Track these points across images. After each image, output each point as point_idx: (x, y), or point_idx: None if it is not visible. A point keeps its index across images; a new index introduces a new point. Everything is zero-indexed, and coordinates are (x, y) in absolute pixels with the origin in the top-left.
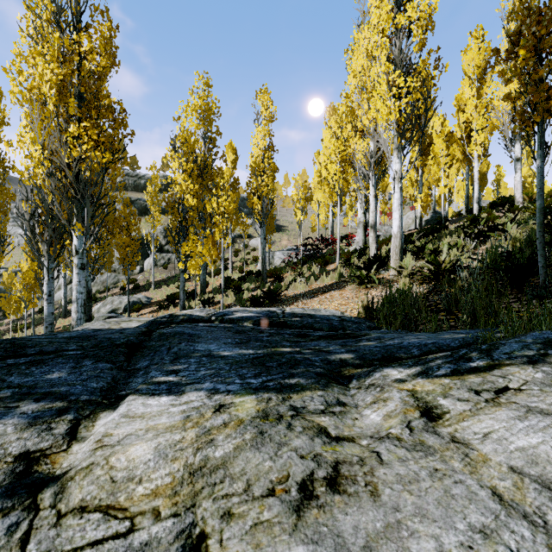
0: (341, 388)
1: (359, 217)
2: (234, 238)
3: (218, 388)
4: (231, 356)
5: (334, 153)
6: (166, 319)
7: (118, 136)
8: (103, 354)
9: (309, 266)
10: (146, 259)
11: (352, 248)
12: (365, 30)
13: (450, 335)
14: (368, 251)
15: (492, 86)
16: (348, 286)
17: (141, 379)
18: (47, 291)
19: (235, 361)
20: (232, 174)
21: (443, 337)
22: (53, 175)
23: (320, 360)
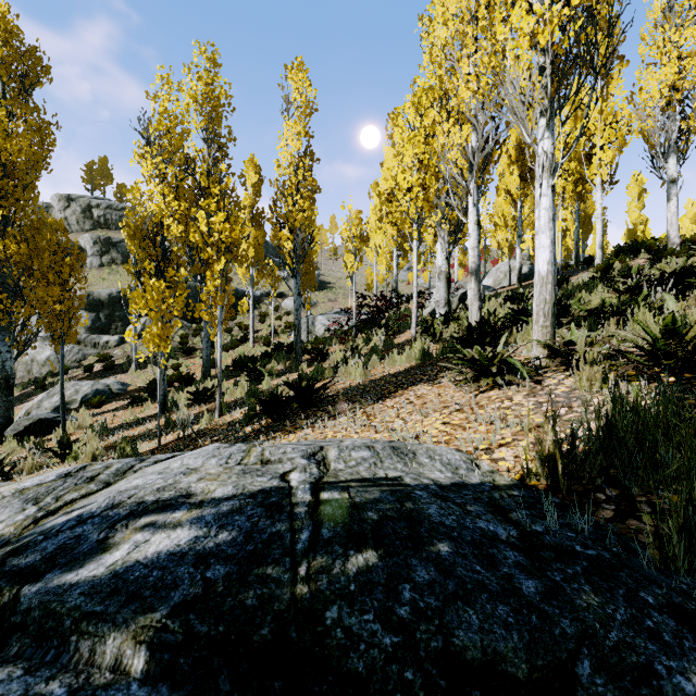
0: None
1: (439, 265)
2: (260, 297)
3: None
4: None
5: (409, 154)
6: None
7: None
8: None
9: (366, 336)
10: (128, 325)
11: (427, 311)
12: None
13: None
14: (458, 314)
15: (636, 73)
16: (447, 376)
17: None
18: None
19: None
20: (254, 203)
21: None
22: None
23: None
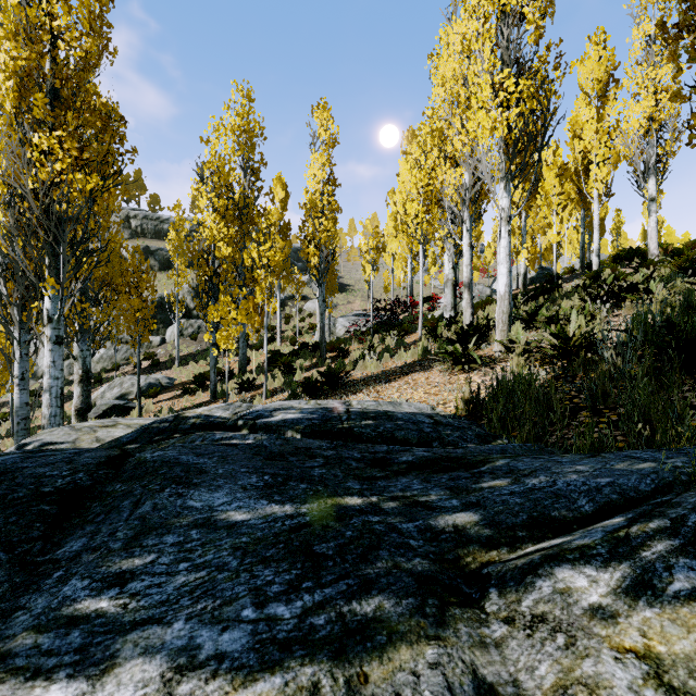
0: (470, 620)
1: (446, 274)
2: (284, 300)
3: (198, 645)
4: (249, 525)
5: (415, 187)
6: (167, 424)
7: (111, 153)
8: (3, 520)
9: (381, 336)
10: (168, 327)
11: (437, 314)
12: (457, 23)
13: (628, 465)
14: (460, 318)
15: (620, 104)
16: (437, 366)
17: (46, 598)
18: (19, 372)
19: (254, 541)
20: (281, 217)
21: (620, 470)
22: (10, 207)
23: (417, 529)
